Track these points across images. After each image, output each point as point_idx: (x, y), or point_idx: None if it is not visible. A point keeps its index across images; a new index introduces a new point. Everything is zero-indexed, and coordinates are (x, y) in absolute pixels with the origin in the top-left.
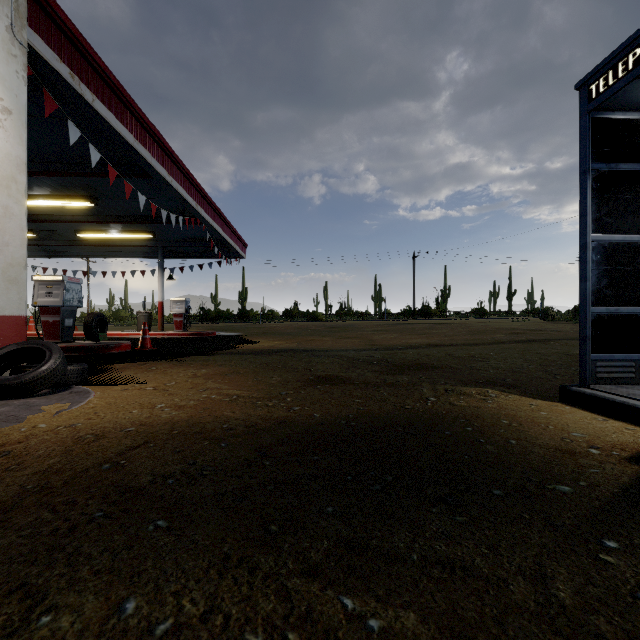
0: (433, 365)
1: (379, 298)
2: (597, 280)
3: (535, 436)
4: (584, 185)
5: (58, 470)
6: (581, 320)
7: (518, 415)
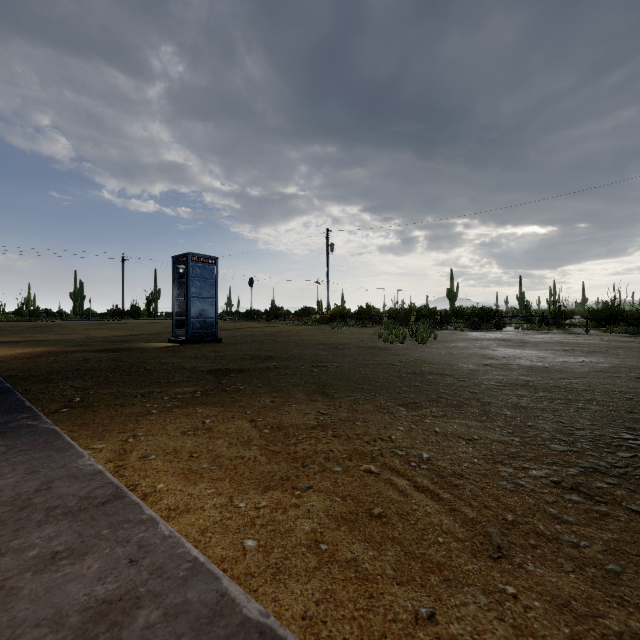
0: (132, 340)
1: (81, 296)
2: (177, 310)
3: (153, 346)
4: (173, 285)
5: (32, 354)
6: (173, 320)
7: (153, 345)
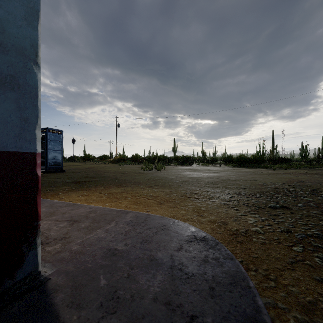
0: None
1: None
2: None
3: None
4: None
5: None
6: None
7: None
